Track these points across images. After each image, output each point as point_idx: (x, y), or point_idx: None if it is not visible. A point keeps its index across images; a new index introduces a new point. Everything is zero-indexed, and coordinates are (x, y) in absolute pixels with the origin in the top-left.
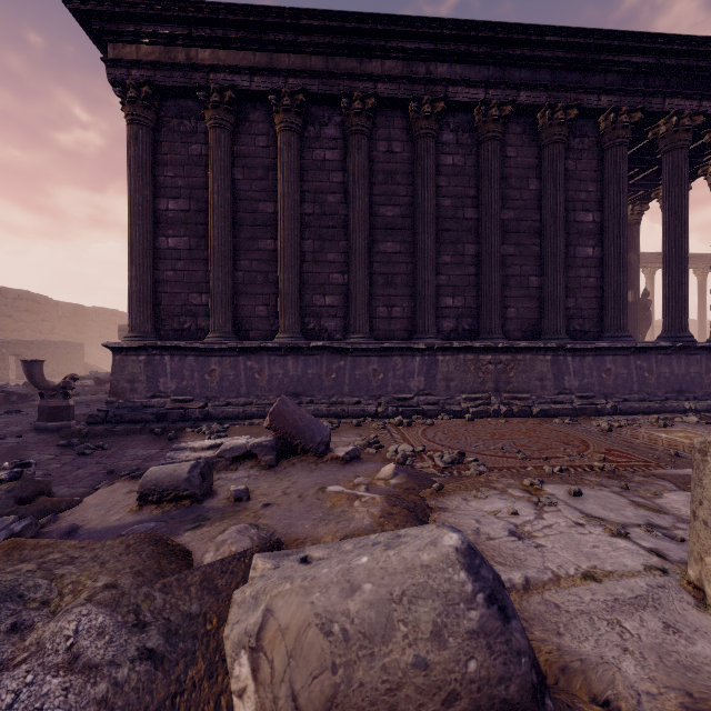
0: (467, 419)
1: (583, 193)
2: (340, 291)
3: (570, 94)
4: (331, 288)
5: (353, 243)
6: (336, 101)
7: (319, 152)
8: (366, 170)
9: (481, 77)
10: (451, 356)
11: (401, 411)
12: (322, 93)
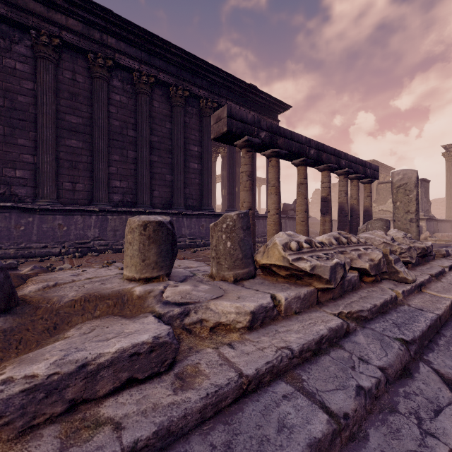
0: (123, 252)
1: (193, 136)
2: (30, 168)
3: (185, 83)
4: (22, 164)
5: (42, 135)
6: (26, 29)
7: (9, 61)
8: (53, 86)
9: (137, 55)
10: (117, 216)
11: (80, 251)
12: (12, 18)
